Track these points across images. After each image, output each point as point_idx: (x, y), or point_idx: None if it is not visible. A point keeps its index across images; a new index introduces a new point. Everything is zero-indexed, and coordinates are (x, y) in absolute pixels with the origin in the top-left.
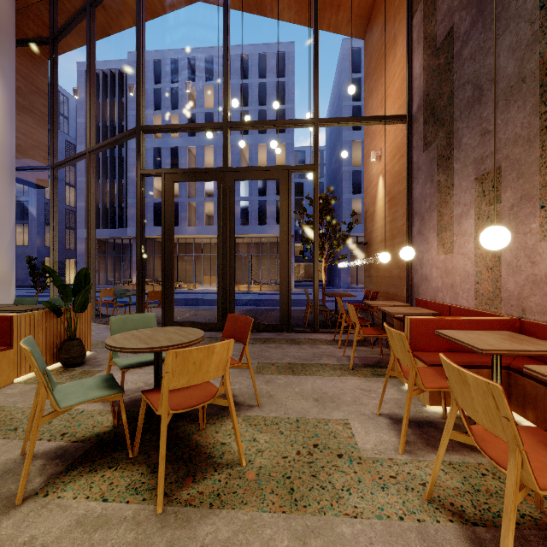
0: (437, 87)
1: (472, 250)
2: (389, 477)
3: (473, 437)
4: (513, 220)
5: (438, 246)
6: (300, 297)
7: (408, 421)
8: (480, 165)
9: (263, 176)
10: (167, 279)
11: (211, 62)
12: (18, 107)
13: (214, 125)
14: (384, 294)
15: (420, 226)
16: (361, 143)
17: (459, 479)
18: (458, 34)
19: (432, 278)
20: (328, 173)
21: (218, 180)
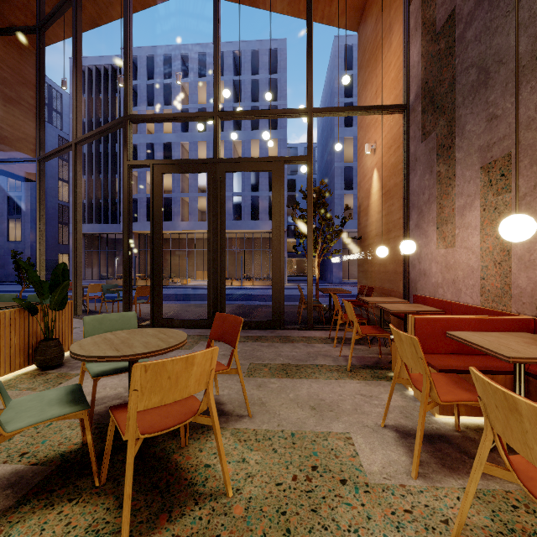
0: (436, 74)
1: (476, 244)
2: (403, 511)
3: (516, 473)
4: (525, 211)
5: (438, 240)
6: (292, 291)
7: None
8: (486, 153)
9: (255, 167)
10: (155, 275)
11: (204, 59)
12: (4, 98)
13: (204, 114)
14: (378, 289)
15: (418, 219)
16: (352, 139)
17: (487, 513)
18: (461, 16)
19: (432, 273)
20: (320, 169)
21: (208, 172)
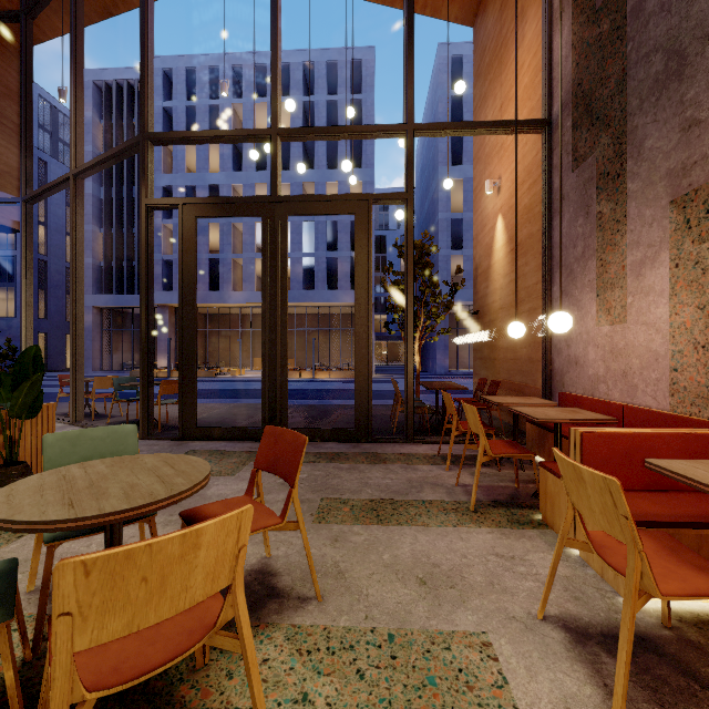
0: (596, 69)
1: (663, 318)
2: None
3: None
4: None
5: (599, 313)
6: (383, 386)
7: (602, 636)
8: (681, 179)
9: (331, 209)
10: (186, 364)
11: (263, 72)
12: None
13: (257, 132)
14: (505, 384)
15: (567, 283)
16: (462, 182)
17: None
18: None
19: (588, 361)
20: (419, 222)
21: (263, 215)
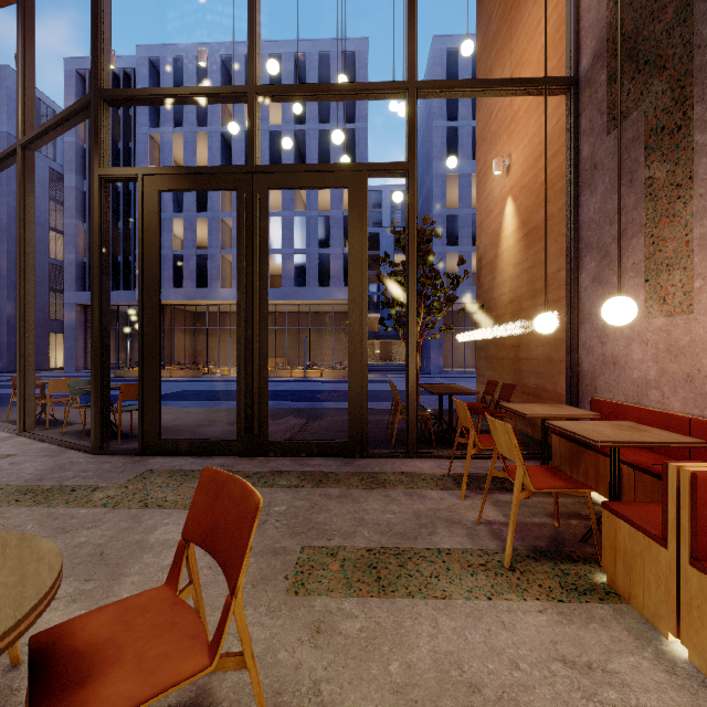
0: (644, 2)
1: None
2: None
3: None
4: None
5: (649, 302)
6: (376, 386)
7: None
8: None
9: (319, 182)
10: (147, 364)
11: None
12: None
13: (231, 89)
14: (516, 387)
15: (600, 268)
16: (457, 177)
17: None
18: None
19: (632, 361)
20: None
21: (239, 188)
